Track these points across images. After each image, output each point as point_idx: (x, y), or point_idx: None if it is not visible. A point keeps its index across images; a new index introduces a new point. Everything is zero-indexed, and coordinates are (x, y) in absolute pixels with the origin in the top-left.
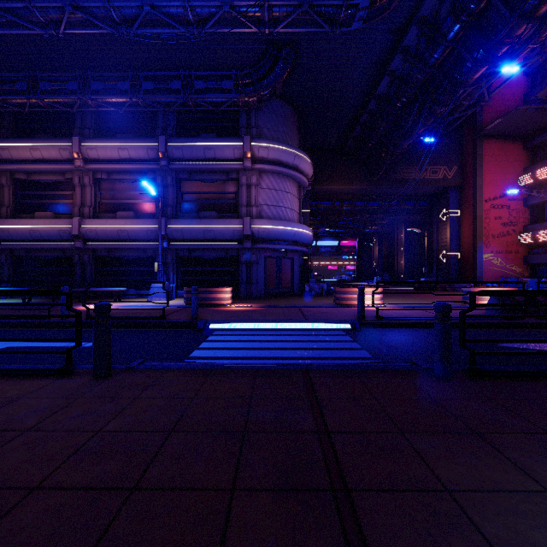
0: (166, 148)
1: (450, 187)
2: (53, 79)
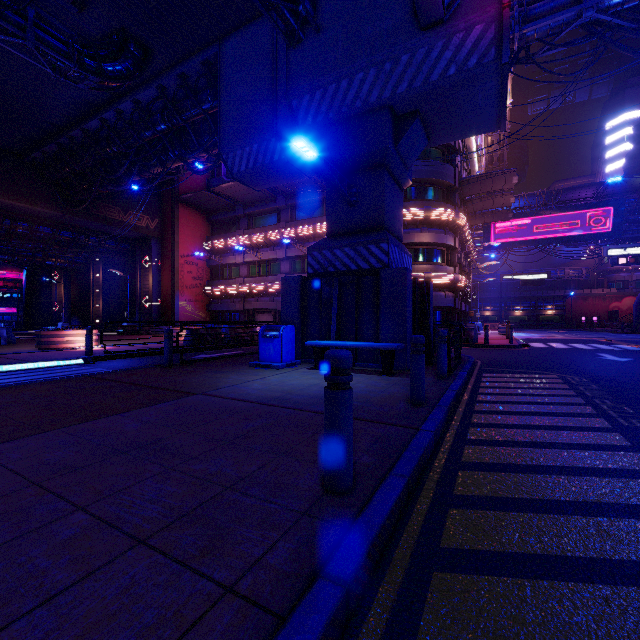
0: None
1: (153, 237)
2: None
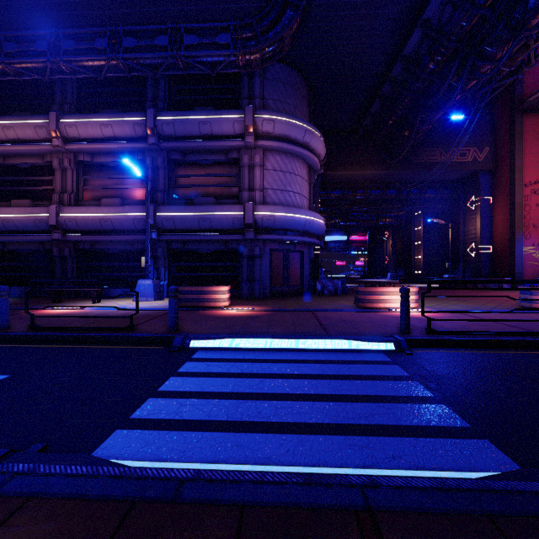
0: (155, 123)
1: (481, 171)
2: (20, 40)
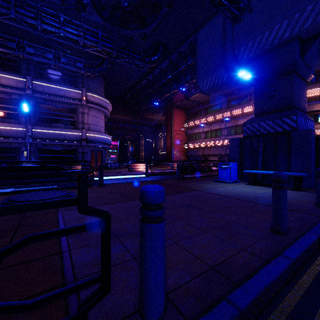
0: (32, 84)
1: (163, 124)
2: None
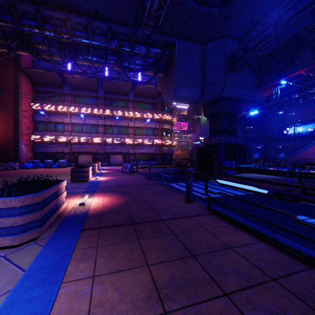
0: None
1: None
2: None
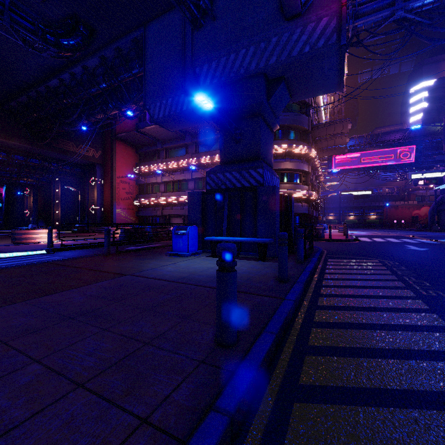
0: None
1: (97, 164)
2: None
